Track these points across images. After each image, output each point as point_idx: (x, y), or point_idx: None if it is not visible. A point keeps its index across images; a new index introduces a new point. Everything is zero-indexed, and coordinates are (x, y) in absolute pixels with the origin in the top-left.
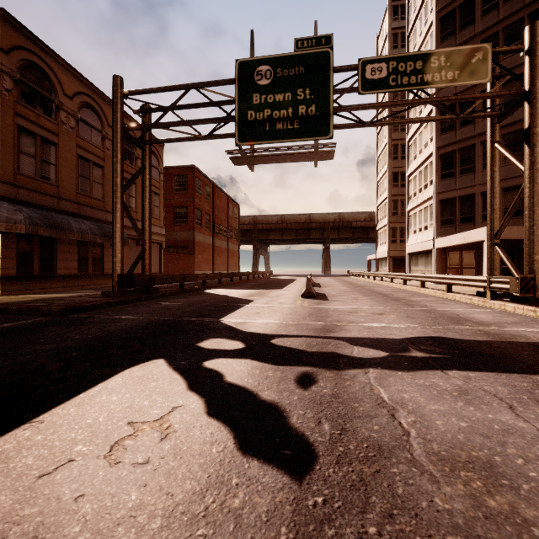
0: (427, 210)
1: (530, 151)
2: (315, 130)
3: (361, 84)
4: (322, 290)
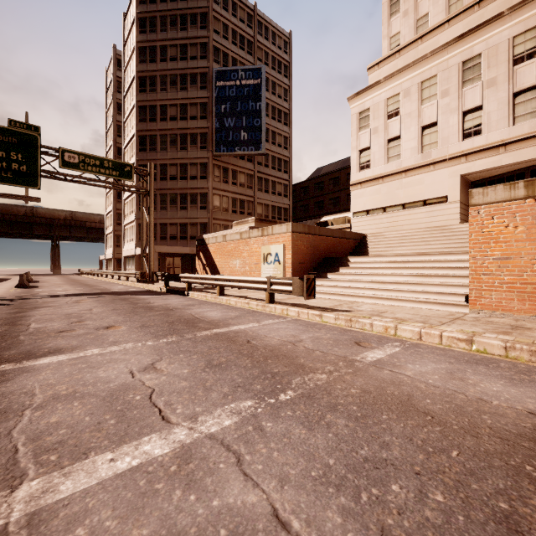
0: (133, 228)
1: (149, 217)
2: (26, 181)
3: (62, 162)
4: (38, 284)
